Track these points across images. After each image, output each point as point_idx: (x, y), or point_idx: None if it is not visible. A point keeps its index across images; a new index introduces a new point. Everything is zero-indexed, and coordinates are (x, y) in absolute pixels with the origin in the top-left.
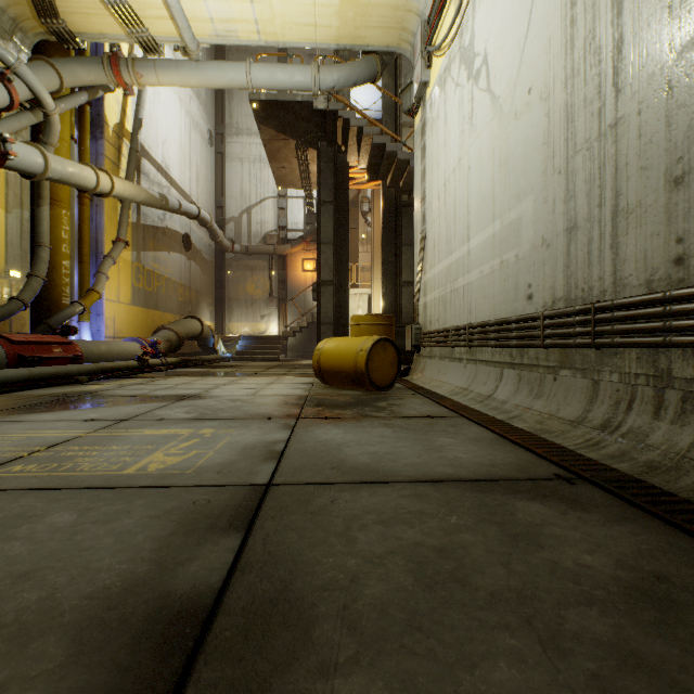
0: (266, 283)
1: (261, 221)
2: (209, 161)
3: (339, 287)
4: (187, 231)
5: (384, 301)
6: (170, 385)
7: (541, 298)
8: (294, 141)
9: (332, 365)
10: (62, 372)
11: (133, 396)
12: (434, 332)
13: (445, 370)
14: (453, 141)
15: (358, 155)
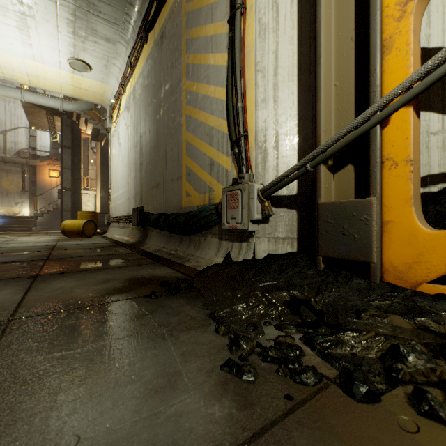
0: (19, 182)
1: (16, 141)
2: None
3: (75, 192)
4: None
5: (102, 200)
6: None
7: (126, 212)
8: (45, 111)
9: (69, 229)
10: None
11: None
12: (113, 218)
13: (115, 230)
14: (117, 157)
15: (86, 127)
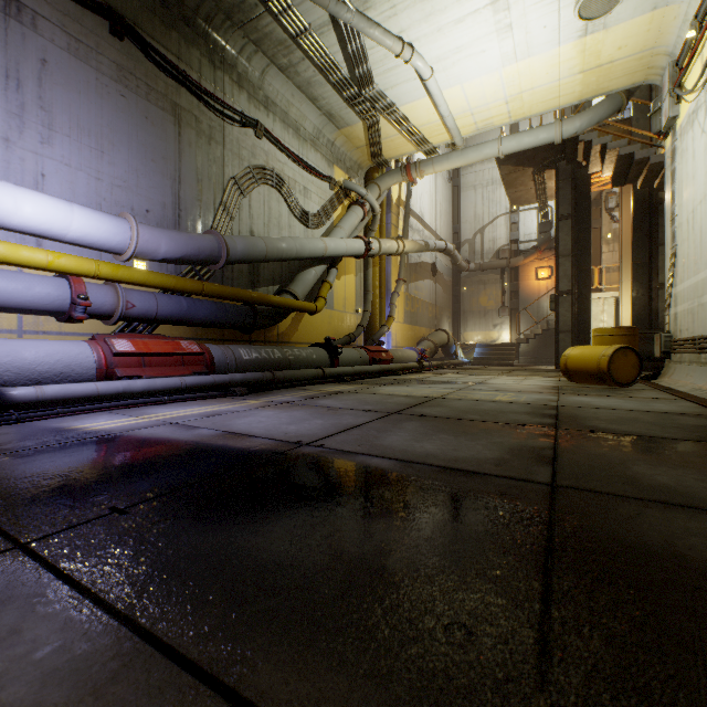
0: (497, 295)
1: (493, 238)
2: (448, 196)
3: (579, 296)
4: (433, 260)
5: (634, 306)
6: (454, 378)
7: None
8: (531, 169)
9: (577, 367)
10: (390, 368)
11: (444, 381)
12: (682, 340)
13: (691, 373)
14: (699, 177)
15: (601, 166)
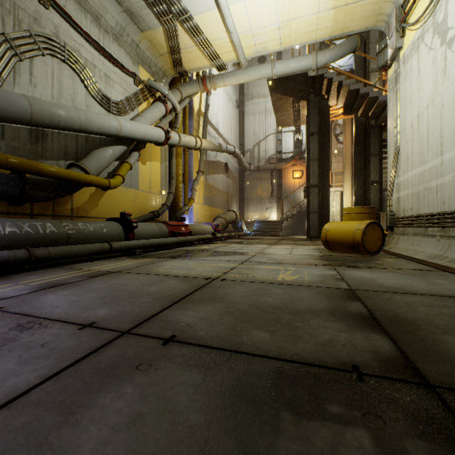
0: (269, 188)
1: (266, 149)
2: (236, 118)
3: (322, 188)
4: (226, 161)
5: (355, 196)
6: (239, 247)
7: None
8: (292, 98)
9: (335, 238)
10: (187, 239)
11: (229, 252)
12: (407, 217)
13: (418, 243)
14: (426, 87)
15: (336, 99)
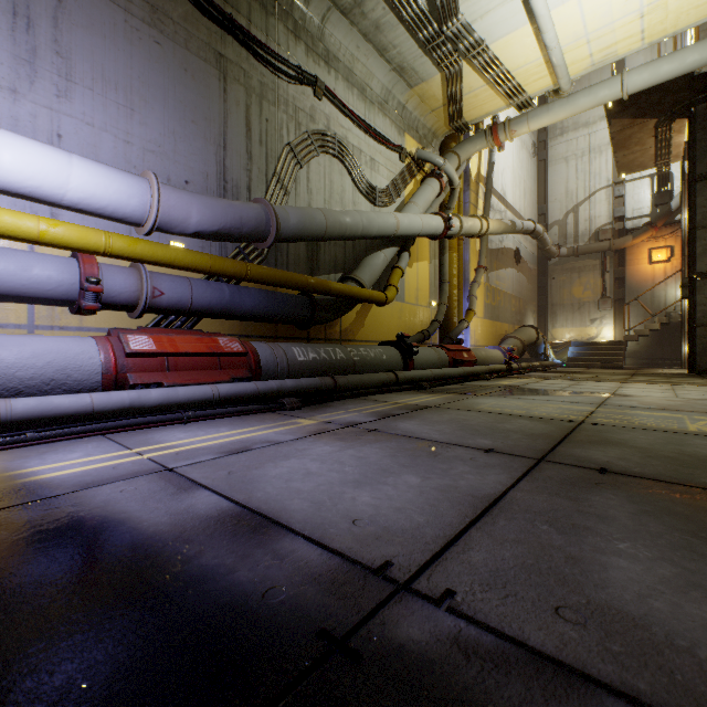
0: (596, 284)
1: (590, 217)
2: (532, 172)
3: None
4: (516, 246)
5: None
6: (564, 385)
7: None
8: (653, 120)
9: None
10: (474, 371)
11: (557, 390)
12: None
13: None
14: None
15: None
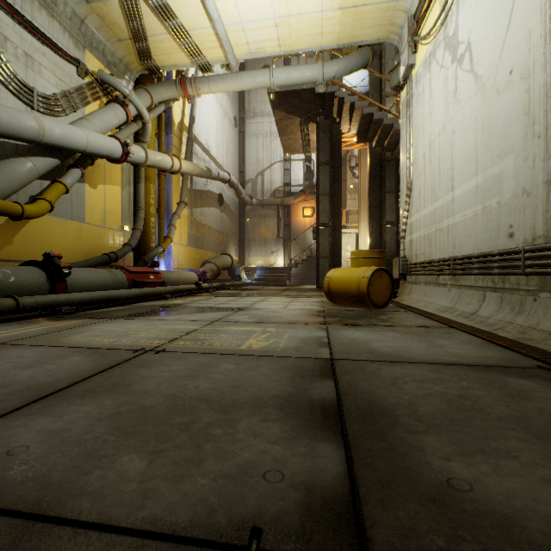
0: (274, 227)
1: (271, 180)
2: (234, 139)
3: (334, 229)
4: (220, 192)
5: (370, 239)
6: (224, 301)
7: (522, 236)
8: (299, 119)
9: (339, 289)
10: (156, 291)
11: (207, 307)
12: (419, 263)
13: (430, 293)
14: (438, 111)
15: (349, 124)
